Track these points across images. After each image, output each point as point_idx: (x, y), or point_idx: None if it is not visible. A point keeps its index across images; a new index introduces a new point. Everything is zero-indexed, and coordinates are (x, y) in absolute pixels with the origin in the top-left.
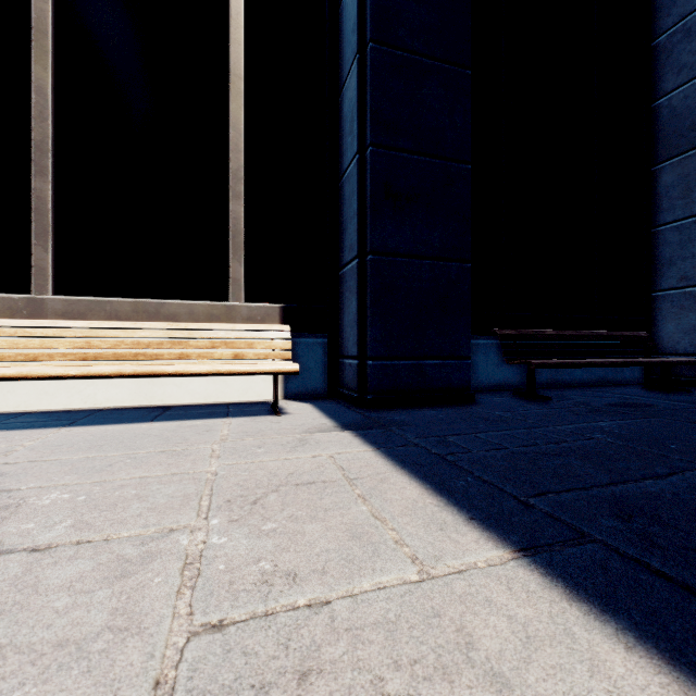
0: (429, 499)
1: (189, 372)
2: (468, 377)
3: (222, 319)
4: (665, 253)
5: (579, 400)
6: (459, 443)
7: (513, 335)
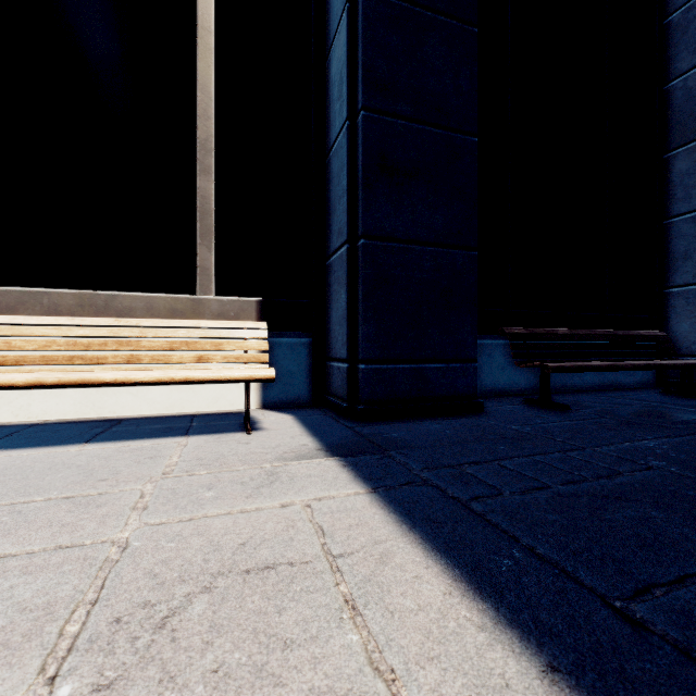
0: (463, 609)
1: (133, 380)
2: (475, 383)
3: (187, 315)
4: (679, 247)
5: (599, 409)
6: (482, 477)
7: (523, 334)
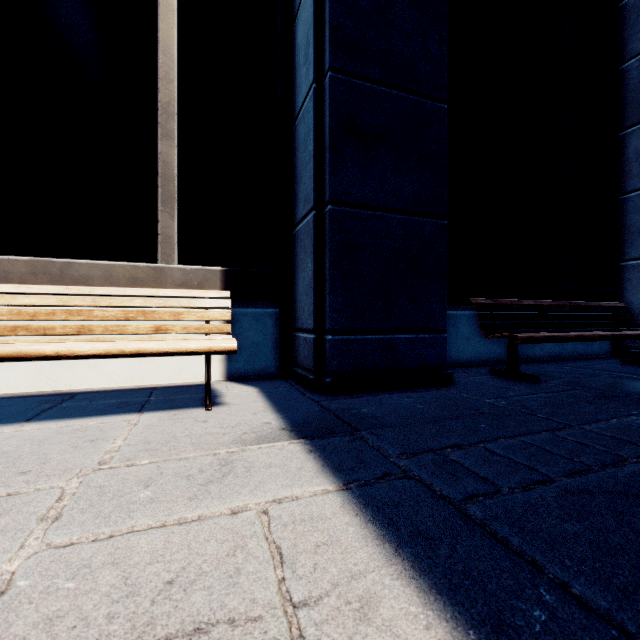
0: None
1: (77, 353)
2: (444, 354)
3: (148, 284)
4: (634, 221)
5: (568, 379)
6: (470, 466)
7: (490, 305)
